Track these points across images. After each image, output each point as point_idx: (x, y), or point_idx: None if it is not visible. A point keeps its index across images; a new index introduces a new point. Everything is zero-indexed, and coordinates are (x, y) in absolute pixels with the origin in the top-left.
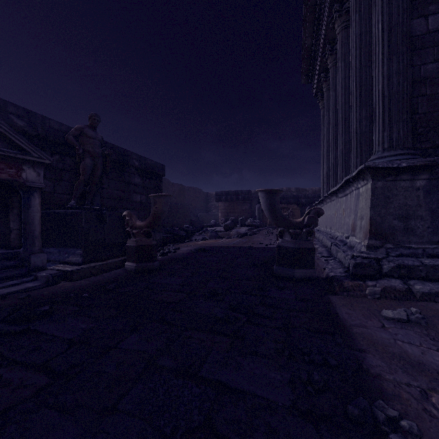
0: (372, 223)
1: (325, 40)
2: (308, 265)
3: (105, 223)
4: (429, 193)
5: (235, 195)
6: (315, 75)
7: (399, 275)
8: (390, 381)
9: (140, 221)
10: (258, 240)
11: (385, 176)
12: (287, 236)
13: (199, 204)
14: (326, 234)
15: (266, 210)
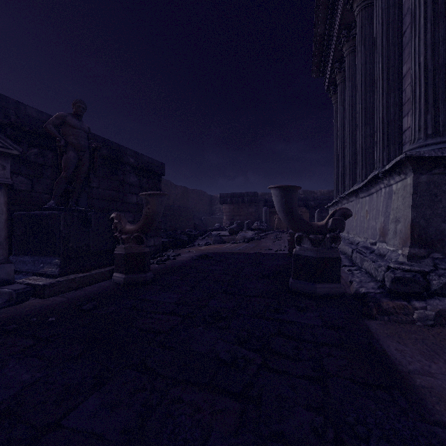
0: (414, 227)
1: (341, 25)
2: (332, 278)
3: (90, 227)
4: None
5: (241, 197)
6: (327, 66)
7: None
8: None
9: (130, 225)
10: (267, 245)
11: (431, 168)
12: (307, 243)
13: (204, 207)
14: (343, 239)
15: (281, 212)
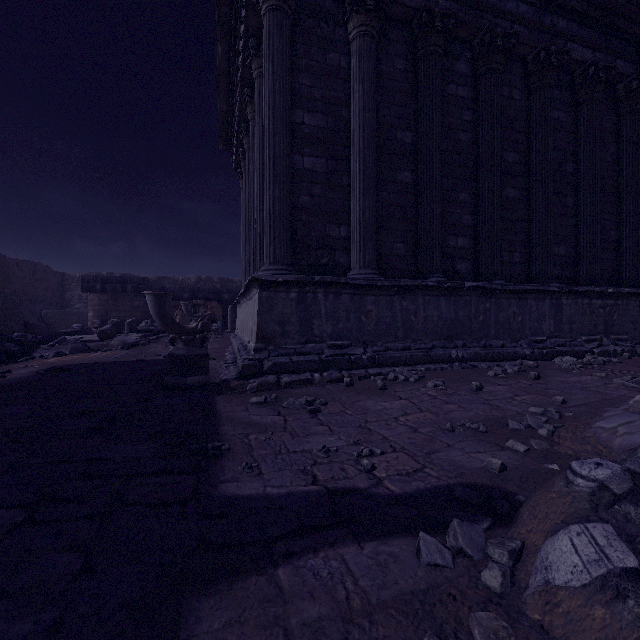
0: (259, 328)
1: (240, 117)
2: (202, 371)
3: None
4: (299, 303)
5: (121, 284)
6: (233, 146)
7: (275, 371)
8: (230, 435)
9: None
10: (156, 351)
11: (269, 287)
12: (180, 344)
13: (45, 293)
14: (240, 339)
15: (155, 316)
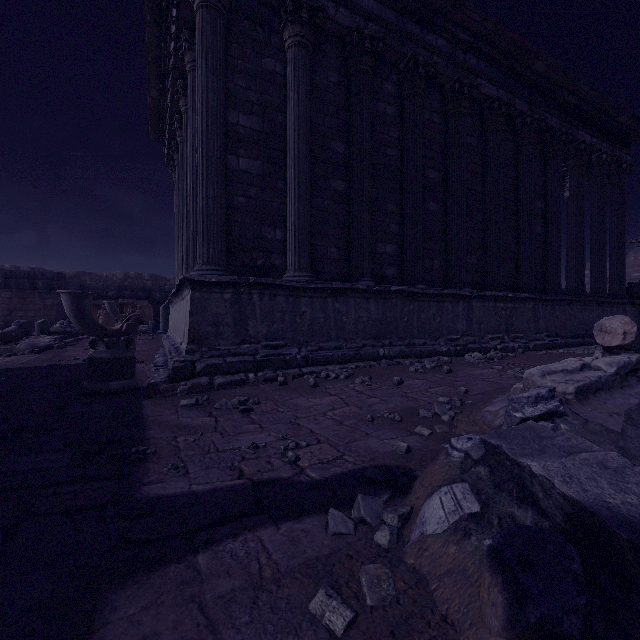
0: (191, 329)
1: (173, 108)
2: (127, 375)
3: None
4: (234, 304)
5: (29, 280)
6: (165, 137)
7: (209, 373)
8: (157, 438)
9: None
10: (74, 355)
11: (202, 288)
12: (102, 346)
13: None
14: (172, 341)
15: (72, 317)
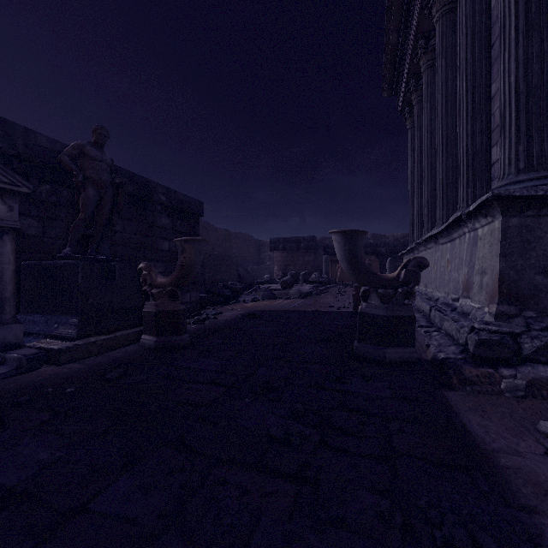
0: (503, 279)
1: (417, 34)
2: (405, 341)
3: (113, 279)
4: None
5: (296, 243)
6: (401, 83)
7: None
8: None
9: (162, 277)
10: (327, 301)
11: (523, 210)
12: (375, 299)
13: (250, 255)
14: (420, 294)
15: (343, 261)
